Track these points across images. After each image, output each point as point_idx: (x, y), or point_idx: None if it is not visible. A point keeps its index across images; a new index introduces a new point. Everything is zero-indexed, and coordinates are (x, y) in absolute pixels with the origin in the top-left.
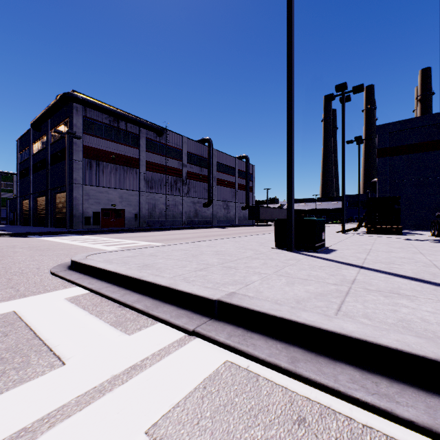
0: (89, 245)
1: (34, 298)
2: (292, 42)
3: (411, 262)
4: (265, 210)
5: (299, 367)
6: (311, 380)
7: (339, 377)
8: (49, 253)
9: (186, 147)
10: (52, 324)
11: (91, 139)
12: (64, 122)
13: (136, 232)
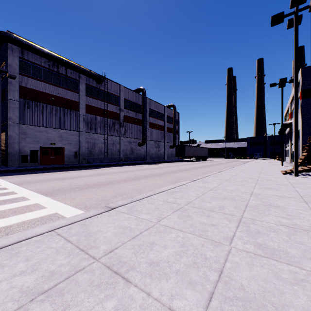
0: None
1: None
2: None
3: None
4: (189, 148)
5: None
6: None
7: None
8: None
9: (123, 94)
10: None
11: (28, 80)
12: (4, 65)
13: (69, 170)
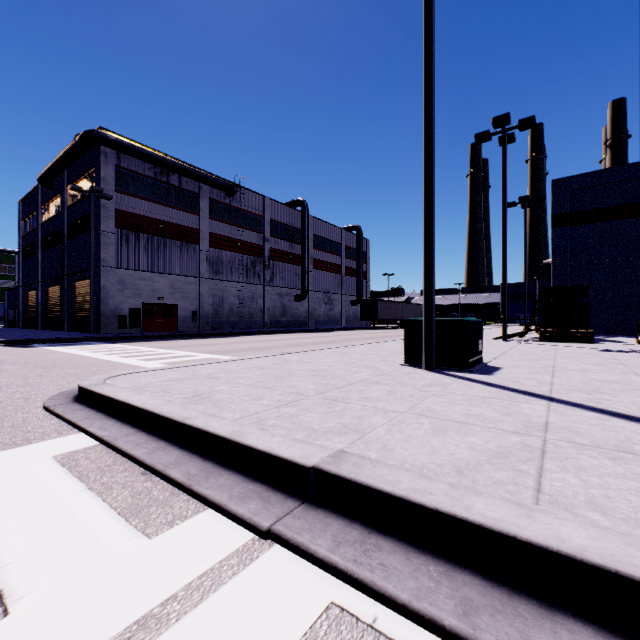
0: (119, 360)
1: (1, 455)
2: (432, 41)
3: (628, 390)
4: (386, 305)
5: (481, 628)
6: None
7: None
8: (53, 372)
9: (269, 213)
10: (14, 512)
11: (127, 200)
12: (88, 175)
13: (194, 338)
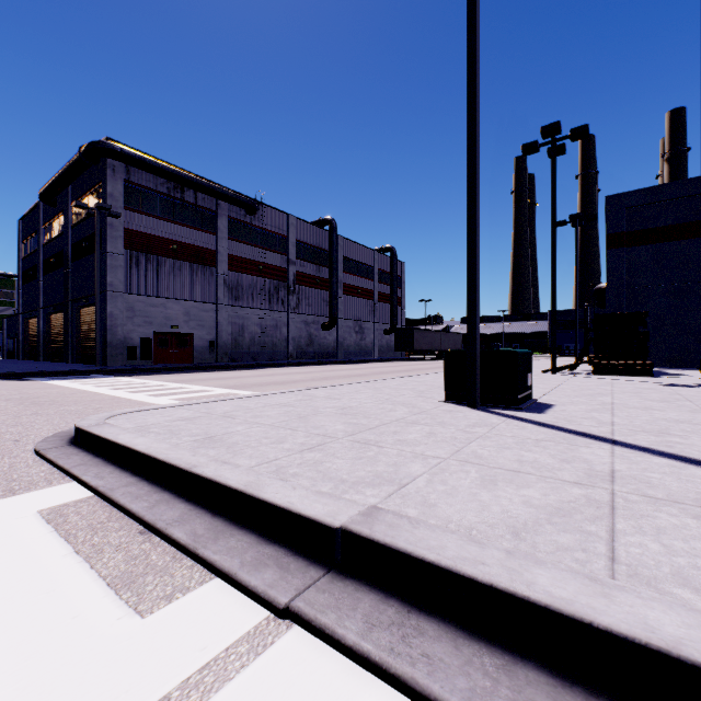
0: (126, 395)
1: None
2: (476, 37)
3: (700, 432)
4: (422, 334)
5: None
6: None
7: None
8: (51, 410)
9: (294, 232)
10: None
11: (137, 218)
12: (94, 191)
13: (211, 370)
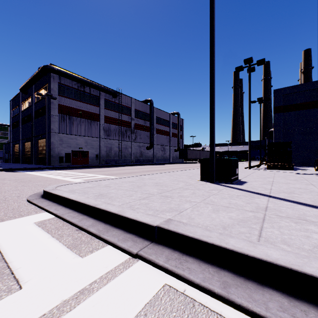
0: (61, 178)
1: (9, 222)
2: (214, 23)
3: (307, 192)
4: (191, 151)
5: (231, 293)
6: (243, 307)
7: (269, 304)
8: (30, 184)
9: (134, 106)
10: (19, 246)
11: (64, 99)
12: (44, 87)
13: (97, 167)
